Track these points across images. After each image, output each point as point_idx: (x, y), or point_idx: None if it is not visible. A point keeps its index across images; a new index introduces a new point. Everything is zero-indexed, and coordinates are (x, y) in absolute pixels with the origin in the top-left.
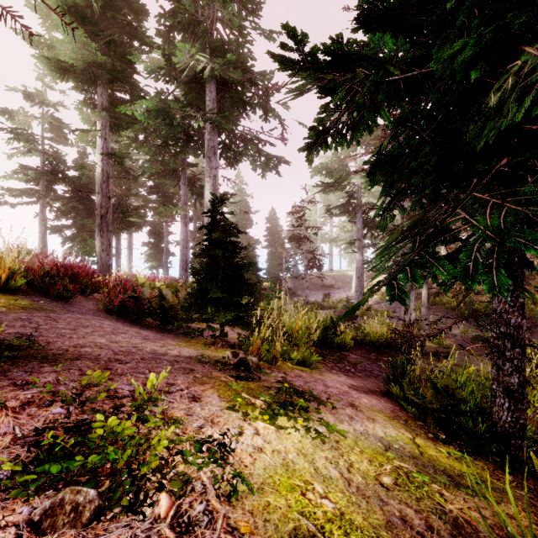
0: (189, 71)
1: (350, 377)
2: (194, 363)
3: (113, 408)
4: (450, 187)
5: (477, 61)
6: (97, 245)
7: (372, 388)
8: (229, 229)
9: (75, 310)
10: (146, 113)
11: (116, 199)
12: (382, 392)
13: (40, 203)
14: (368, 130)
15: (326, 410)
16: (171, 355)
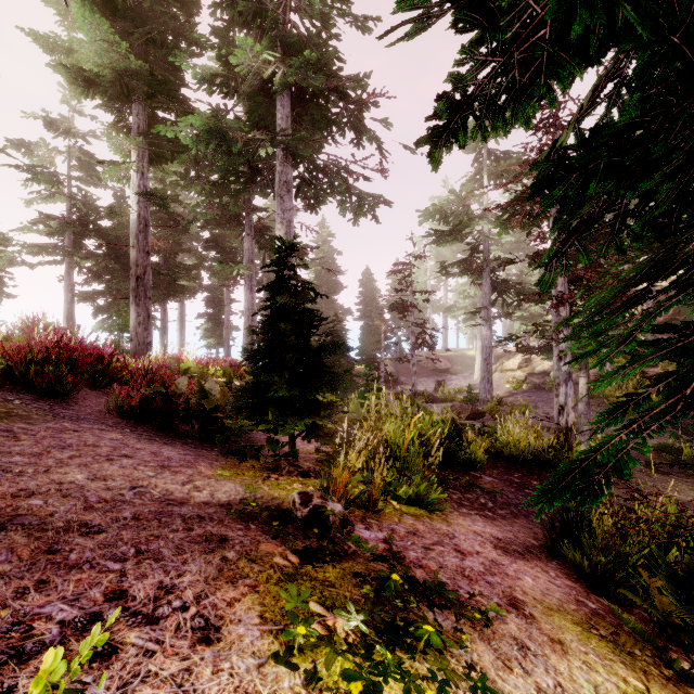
0: (254, 78)
1: (490, 519)
2: (232, 520)
3: None
4: (677, 213)
5: None
6: (131, 317)
7: (527, 542)
8: (301, 291)
9: (68, 415)
10: (194, 136)
11: (161, 256)
12: (543, 550)
13: (66, 262)
14: (548, 99)
15: (473, 630)
16: (196, 502)
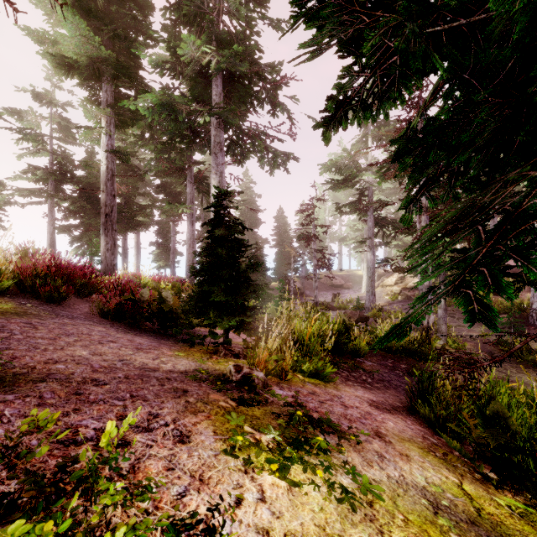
0: (195, 64)
1: (368, 389)
2: (189, 381)
3: (58, 467)
4: (492, 173)
5: None
6: (101, 245)
7: (394, 404)
8: (233, 226)
9: (65, 314)
10: (150, 108)
11: (123, 198)
12: (405, 409)
13: (49, 202)
14: (400, 100)
15: (349, 446)
16: (164, 370)
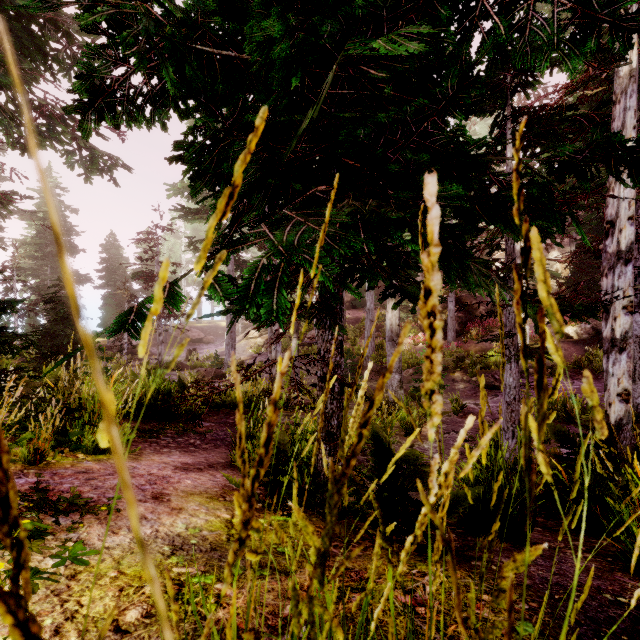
0: None
1: (190, 452)
2: None
3: None
4: None
5: (297, 67)
6: None
7: (216, 461)
8: None
9: None
10: None
11: None
12: (227, 464)
13: None
14: (178, 113)
15: (96, 520)
16: None
